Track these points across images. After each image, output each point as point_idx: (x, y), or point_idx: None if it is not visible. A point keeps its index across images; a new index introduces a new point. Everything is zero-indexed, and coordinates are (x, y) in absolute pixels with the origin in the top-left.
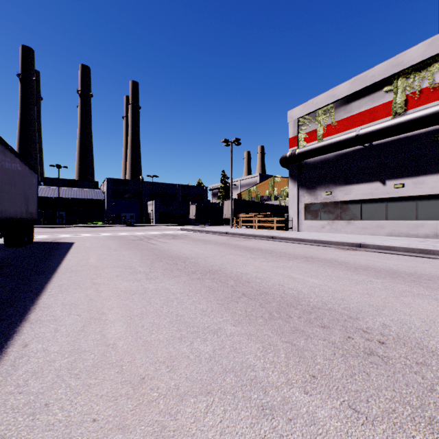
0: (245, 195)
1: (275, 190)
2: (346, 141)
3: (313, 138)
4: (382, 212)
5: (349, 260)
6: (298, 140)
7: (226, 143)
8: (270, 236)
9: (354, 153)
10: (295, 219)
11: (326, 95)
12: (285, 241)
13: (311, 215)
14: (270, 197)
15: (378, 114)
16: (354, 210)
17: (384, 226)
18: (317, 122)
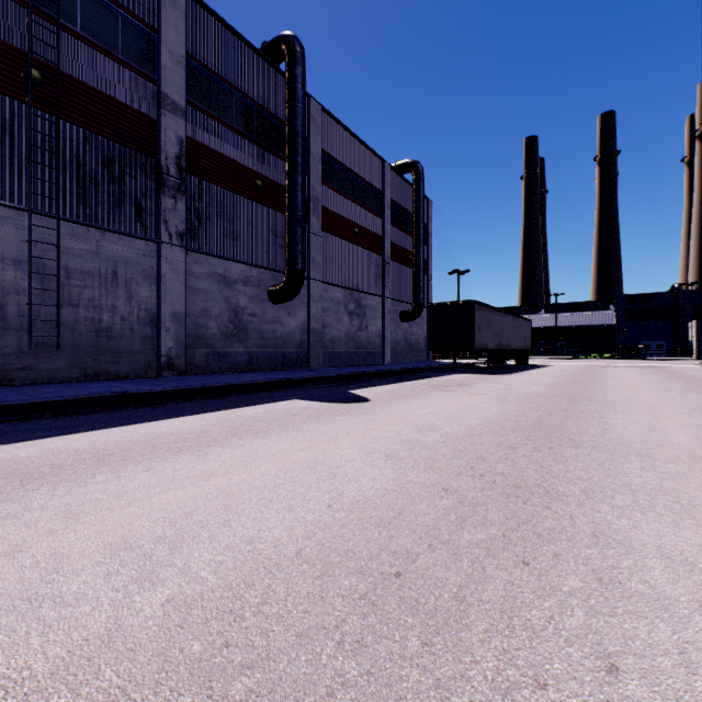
0: None
1: None
2: None
3: None
4: None
5: None
6: None
7: None
8: None
9: None
10: None
11: None
12: None
13: None
14: None
15: None
16: None
17: None
18: None
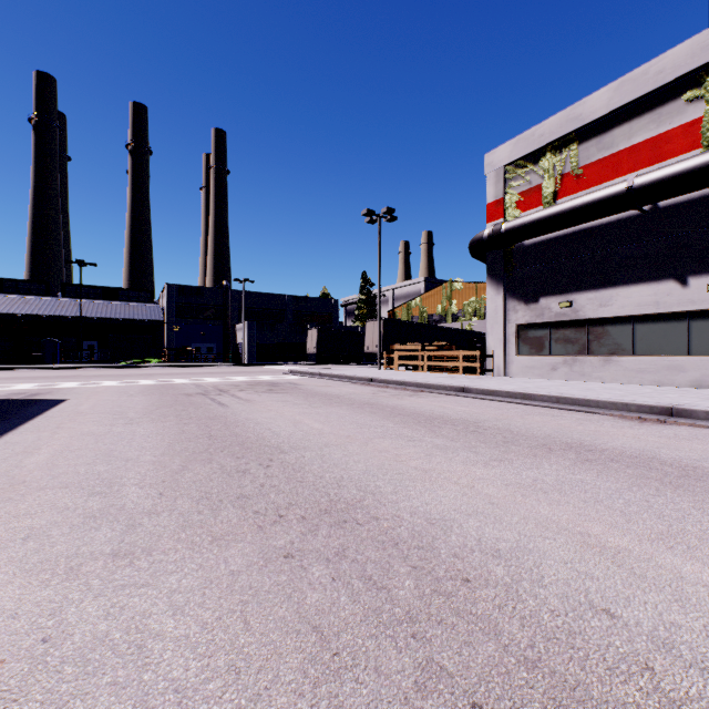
0: (402, 314)
1: (453, 304)
2: (605, 201)
3: (535, 202)
4: (679, 339)
5: (691, 457)
6: (504, 208)
7: (370, 218)
8: (459, 388)
9: (618, 227)
10: (498, 353)
11: (560, 118)
12: (492, 397)
13: (529, 345)
14: (445, 317)
15: (672, 147)
16: (618, 336)
17: (684, 368)
18: (542, 171)
